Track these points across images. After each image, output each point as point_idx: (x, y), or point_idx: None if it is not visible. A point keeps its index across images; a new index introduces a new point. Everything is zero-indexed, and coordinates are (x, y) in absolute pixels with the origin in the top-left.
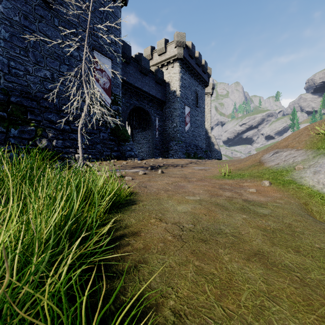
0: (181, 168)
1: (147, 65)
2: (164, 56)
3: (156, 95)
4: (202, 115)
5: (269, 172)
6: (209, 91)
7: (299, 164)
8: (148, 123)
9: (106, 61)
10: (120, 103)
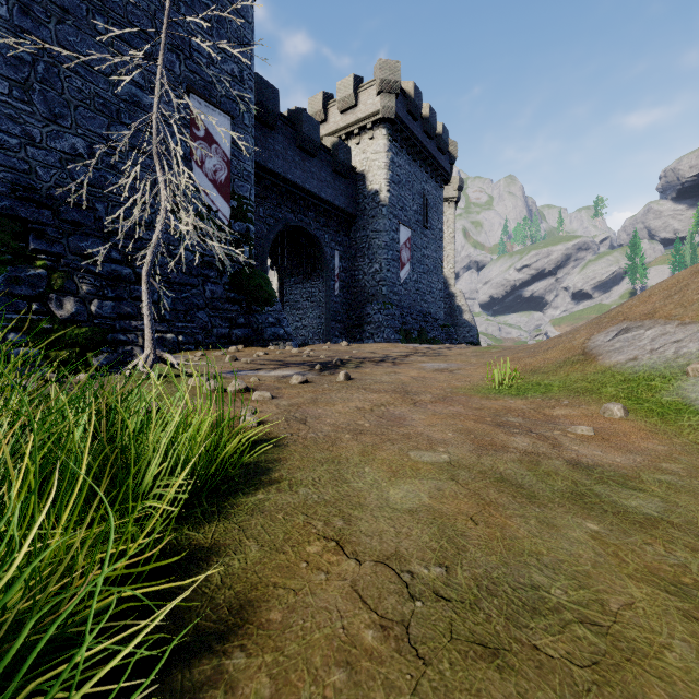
0: (393, 367)
1: (314, 133)
2: (354, 113)
3: (334, 201)
4: (437, 245)
5: (616, 380)
6: (452, 195)
7: (698, 361)
8: (316, 264)
9: (221, 119)
10: (252, 216)
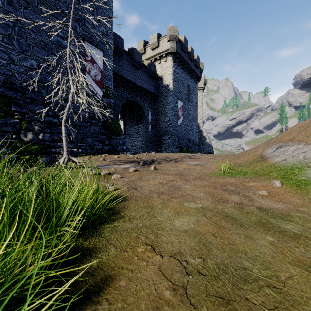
0: (175, 164)
1: (139, 59)
2: (157, 50)
3: (149, 89)
4: (194, 109)
5: (277, 169)
6: (201, 86)
7: None
8: (140, 117)
9: (98, 52)
10: (112, 96)
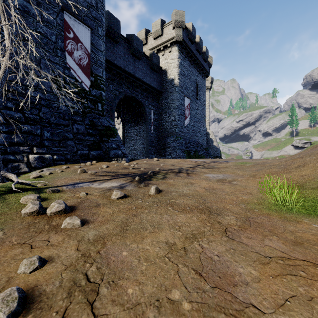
0: (188, 178)
1: (139, 47)
2: (161, 39)
3: (151, 84)
4: (202, 108)
5: None
6: (208, 85)
7: None
8: (141, 116)
9: (84, 29)
10: (103, 87)
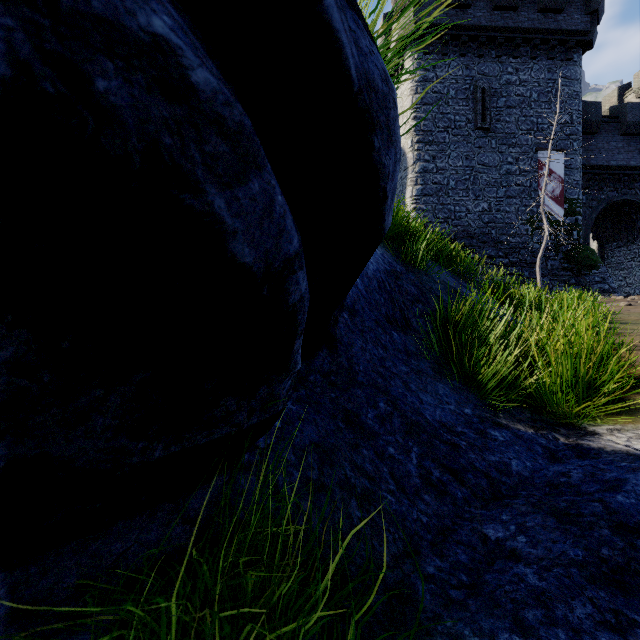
0: None
1: (639, 116)
2: None
3: None
4: None
5: None
6: None
7: None
8: None
9: (556, 156)
10: (579, 210)
